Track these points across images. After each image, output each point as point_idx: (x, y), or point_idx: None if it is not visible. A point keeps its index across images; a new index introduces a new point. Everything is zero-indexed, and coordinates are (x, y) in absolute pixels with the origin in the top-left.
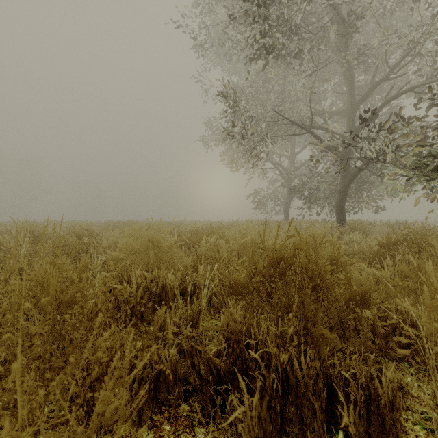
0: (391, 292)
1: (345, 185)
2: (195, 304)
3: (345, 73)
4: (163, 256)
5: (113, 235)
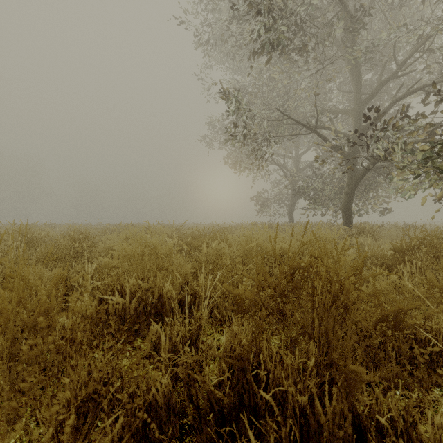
0: (432, 312)
1: (352, 187)
2: (194, 318)
3: (352, 71)
4: (160, 263)
5: (110, 238)
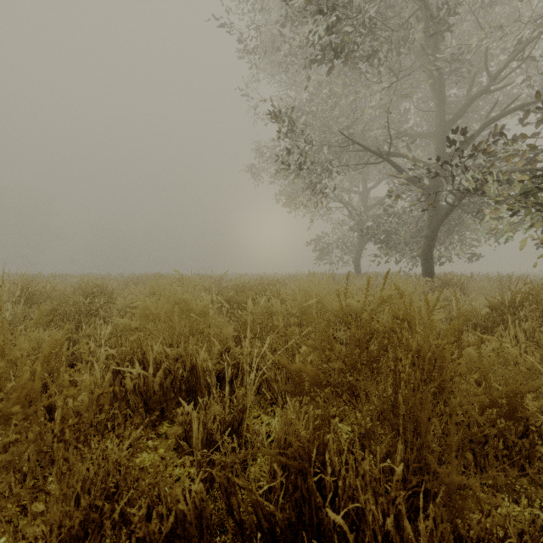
0: None
1: (433, 228)
2: (237, 397)
3: (434, 85)
4: (194, 324)
5: (132, 292)
